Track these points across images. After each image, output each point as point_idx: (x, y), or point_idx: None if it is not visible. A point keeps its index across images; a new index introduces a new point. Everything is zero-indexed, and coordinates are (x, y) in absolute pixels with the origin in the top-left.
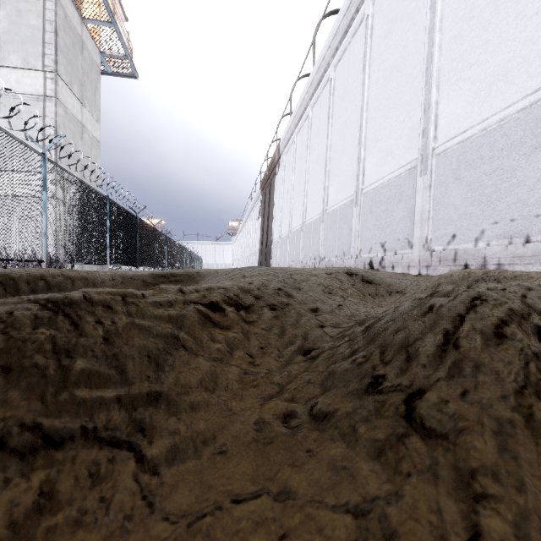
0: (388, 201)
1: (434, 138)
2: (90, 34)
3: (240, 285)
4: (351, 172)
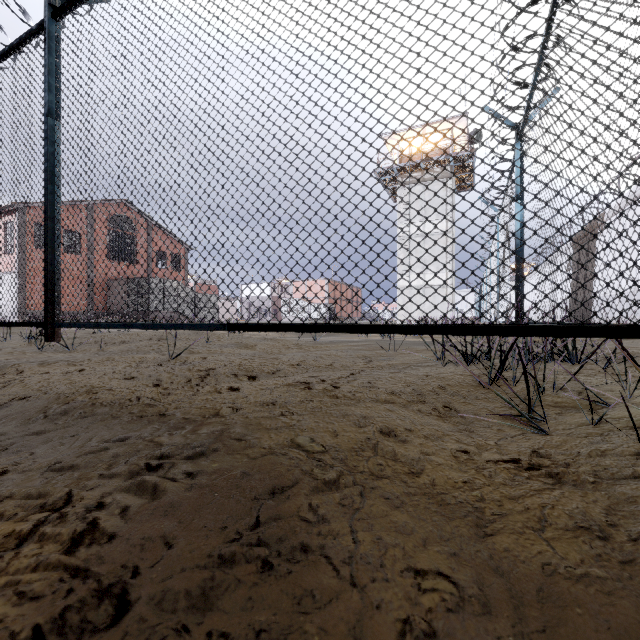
0: None
1: None
2: (455, 179)
3: None
4: None
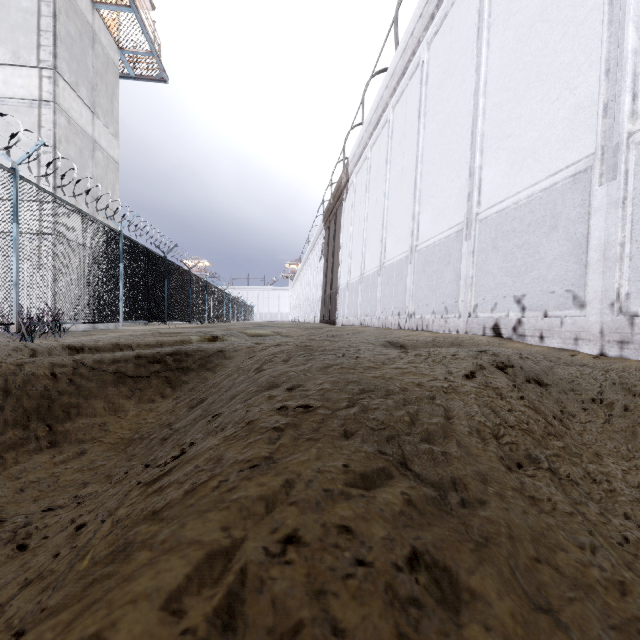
0: (528, 230)
1: (631, 114)
2: (105, 24)
3: (236, 583)
4: (457, 189)
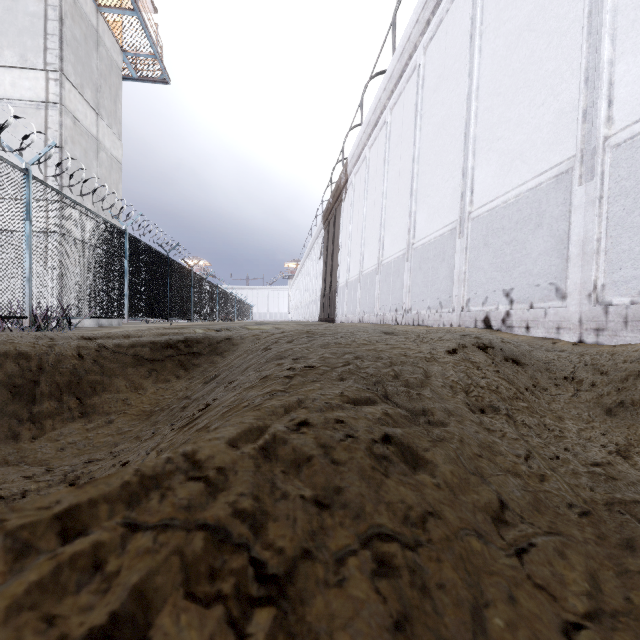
0: (516, 227)
1: (607, 120)
2: (109, 27)
3: (270, 439)
4: (451, 189)
